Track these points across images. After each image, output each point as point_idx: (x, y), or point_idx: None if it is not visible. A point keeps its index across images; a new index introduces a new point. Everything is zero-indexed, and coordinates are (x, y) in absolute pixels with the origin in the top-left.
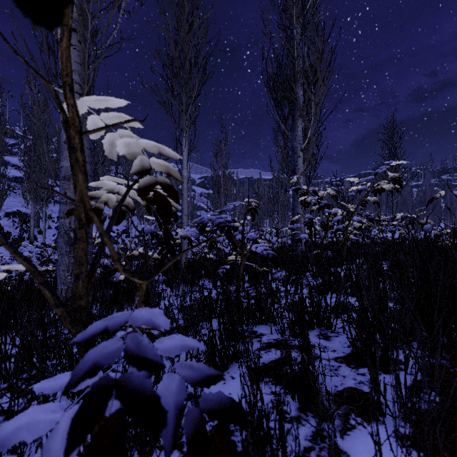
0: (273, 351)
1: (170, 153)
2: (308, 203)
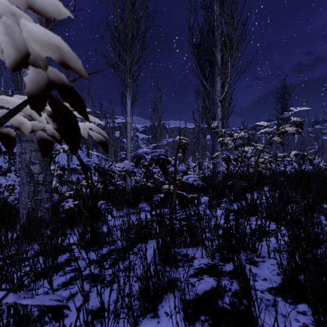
0: (206, 279)
1: (49, 5)
2: (225, 143)
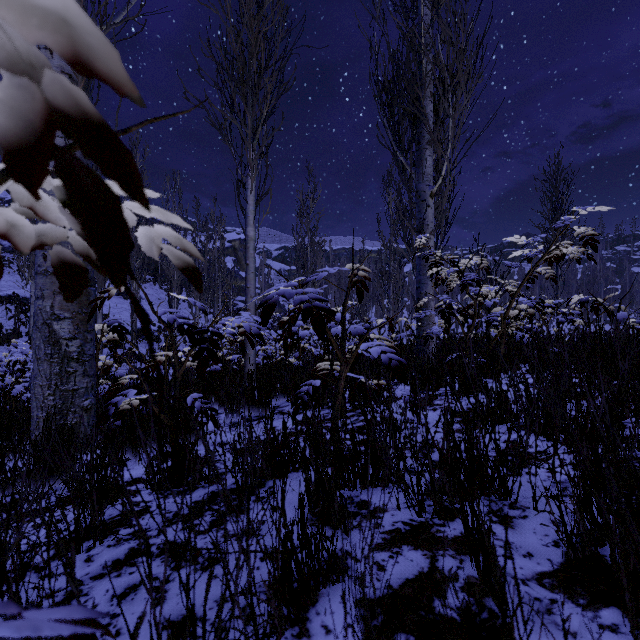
0: (407, 554)
1: None
2: (443, 278)
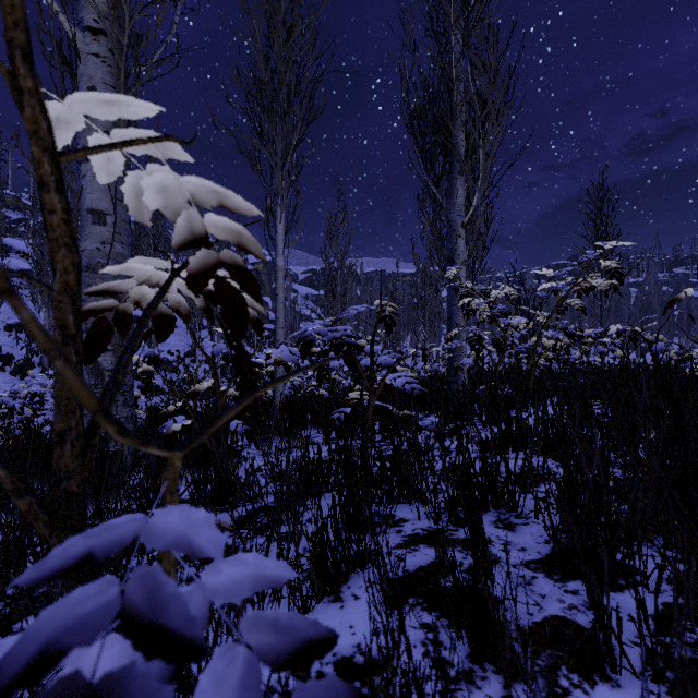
0: (423, 550)
1: (240, 205)
2: (474, 309)
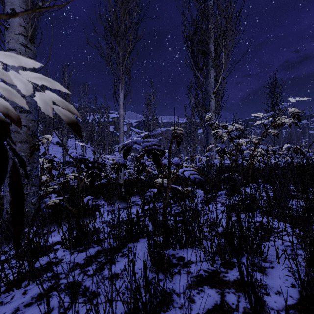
0: (207, 291)
1: None
2: (219, 135)
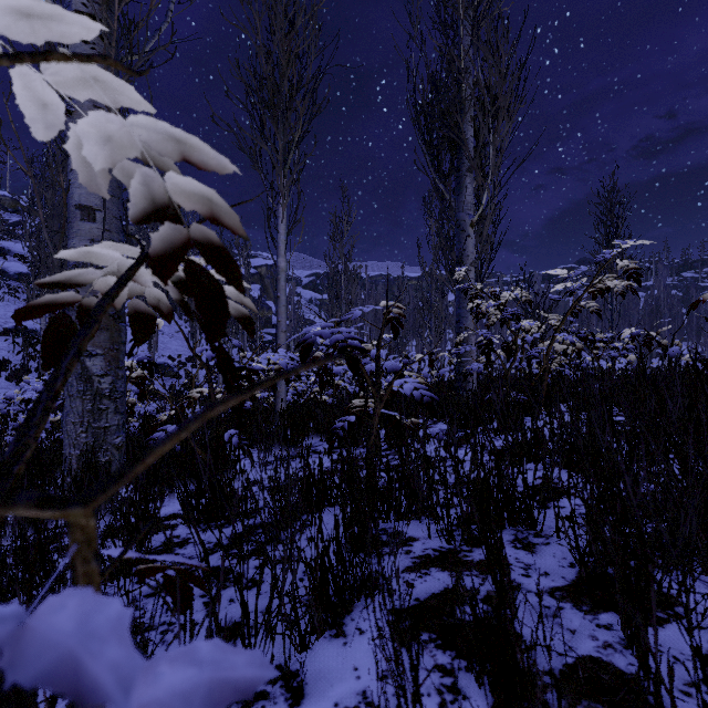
0: (434, 574)
1: (209, 160)
2: (484, 312)
